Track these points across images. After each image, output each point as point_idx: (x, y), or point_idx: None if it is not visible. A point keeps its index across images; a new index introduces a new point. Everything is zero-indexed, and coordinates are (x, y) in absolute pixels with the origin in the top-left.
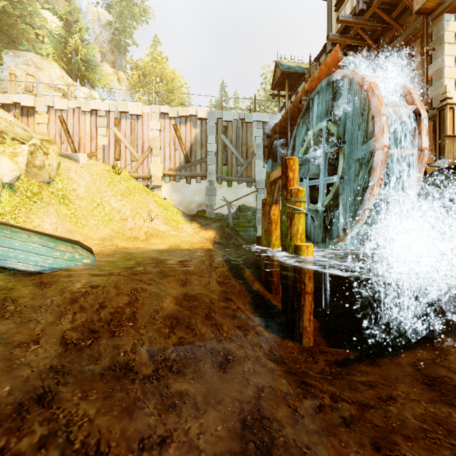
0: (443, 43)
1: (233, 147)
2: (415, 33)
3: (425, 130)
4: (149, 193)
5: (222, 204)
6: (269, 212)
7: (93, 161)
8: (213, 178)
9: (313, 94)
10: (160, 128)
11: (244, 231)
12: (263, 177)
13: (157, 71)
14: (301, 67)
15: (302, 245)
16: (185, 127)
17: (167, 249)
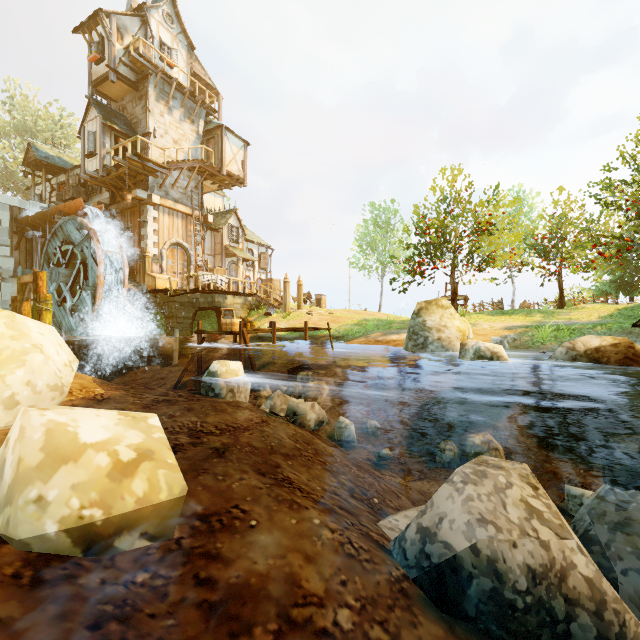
0: (147, 221)
1: None
2: (137, 205)
3: (127, 271)
4: None
5: None
6: (20, 308)
7: None
8: None
9: (65, 220)
10: None
11: None
12: (11, 266)
13: None
14: (62, 159)
15: None
16: None
17: None
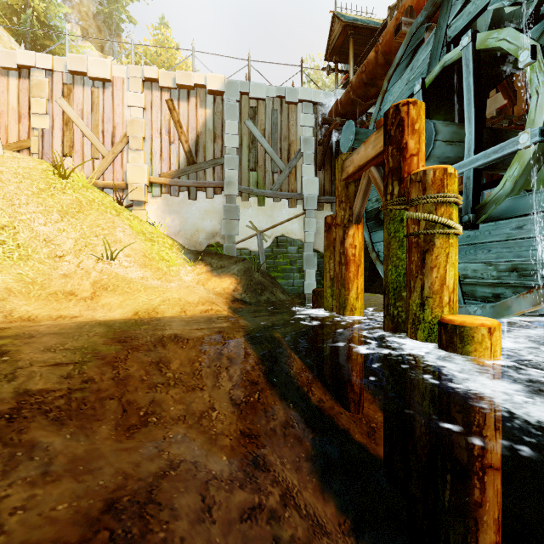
0: None
1: (266, 142)
2: None
3: None
4: (121, 212)
5: (249, 234)
6: (343, 241)
7: (18, 153)
8: (234, 191)
9: None
10: (144, 105)
11: (285, 277)
12: (314, 192)
13: (163, 60)
14: (372, 21)
15: (475, 326)
16: (187, 105)
17: (128, 318)
